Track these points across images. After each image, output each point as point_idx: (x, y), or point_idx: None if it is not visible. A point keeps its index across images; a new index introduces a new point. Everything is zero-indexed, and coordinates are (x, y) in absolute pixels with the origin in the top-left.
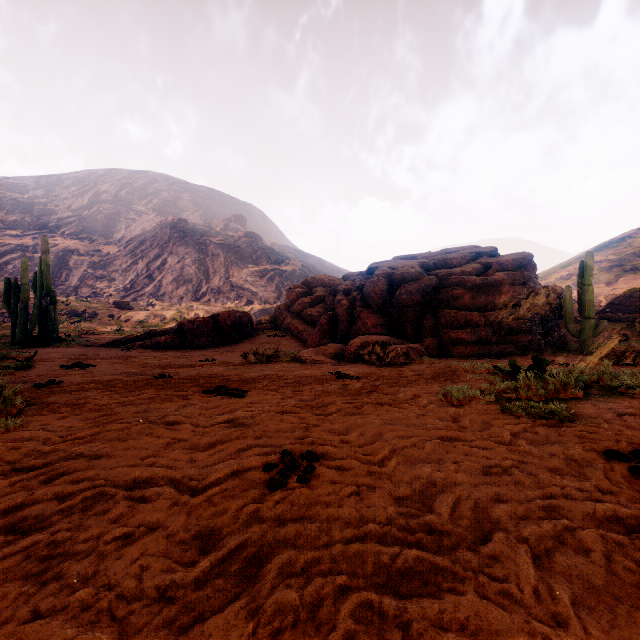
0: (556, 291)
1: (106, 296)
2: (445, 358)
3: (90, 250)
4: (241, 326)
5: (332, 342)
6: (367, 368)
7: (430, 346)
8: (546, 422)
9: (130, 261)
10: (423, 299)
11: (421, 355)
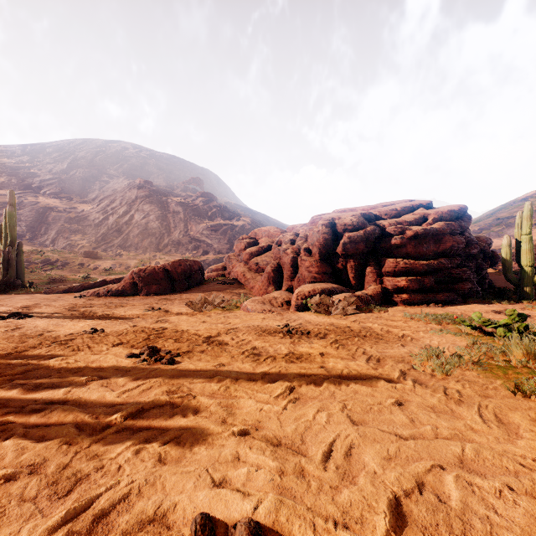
0: (486, 241)
1: (80, 247)
2: (391, 306)
3: (67, 207)
4: (192, 274)
5: (278, 290)
6: (316, 319)
7: (375, 294)
8: None
9: (102, 217)
10: (367, 248)
11: (368, 303)
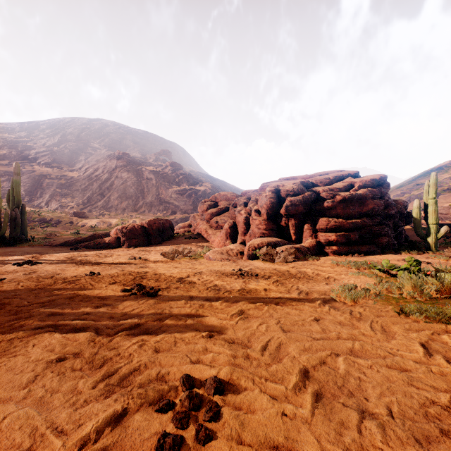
0: (402, 204)
1: (69, 208)
2: (323, 256)
3: (58, 175)
4: (164, 230)
5: (234, 243)
6: (263, 265)
7: (311, 246)
8: (448, 328)
9: (87, 183)
10: (304, 209)
11: (304, 254)
